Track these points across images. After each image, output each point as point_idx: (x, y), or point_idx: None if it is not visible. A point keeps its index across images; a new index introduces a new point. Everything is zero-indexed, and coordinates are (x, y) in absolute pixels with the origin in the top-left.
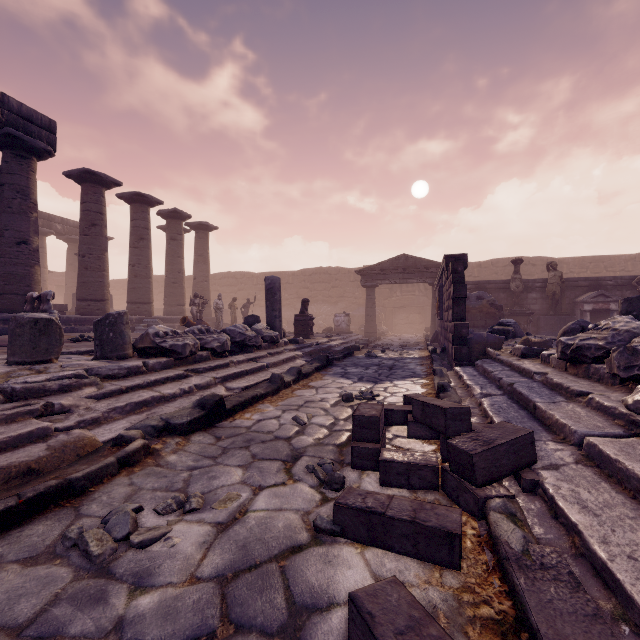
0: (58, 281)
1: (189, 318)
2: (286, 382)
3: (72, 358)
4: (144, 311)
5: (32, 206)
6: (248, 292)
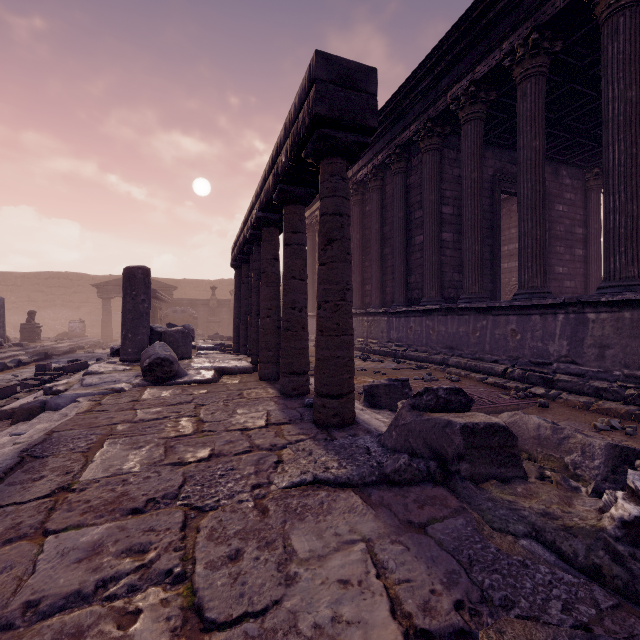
0: None
1: None
2: (9, 366)
3: None
4: None
5: None
6: None
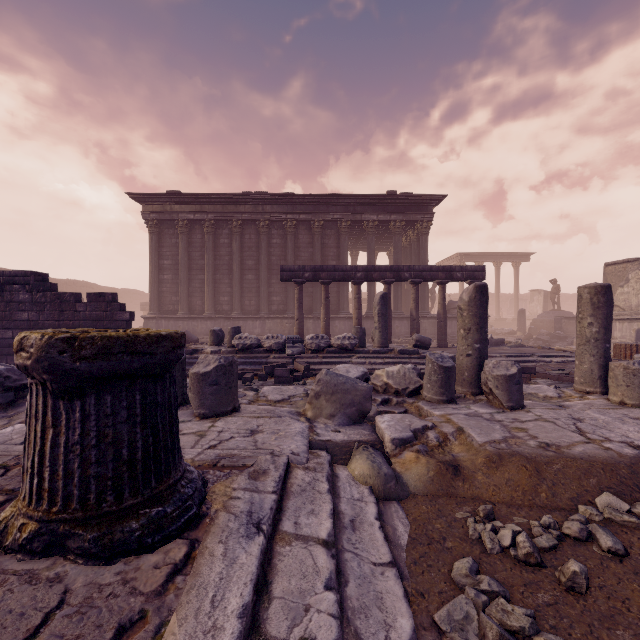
0: None
1: None
2: None
3: None
4: None
5: None
6: None
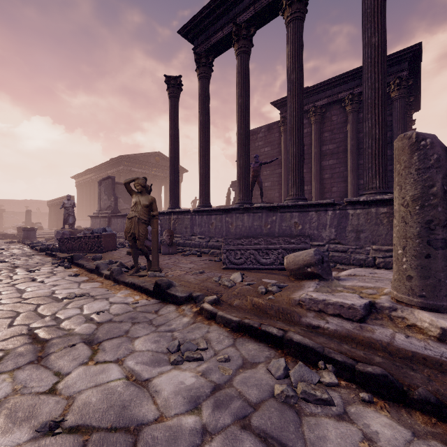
0: None
1: None
2: None
3: None
4: None
5: None
6: None
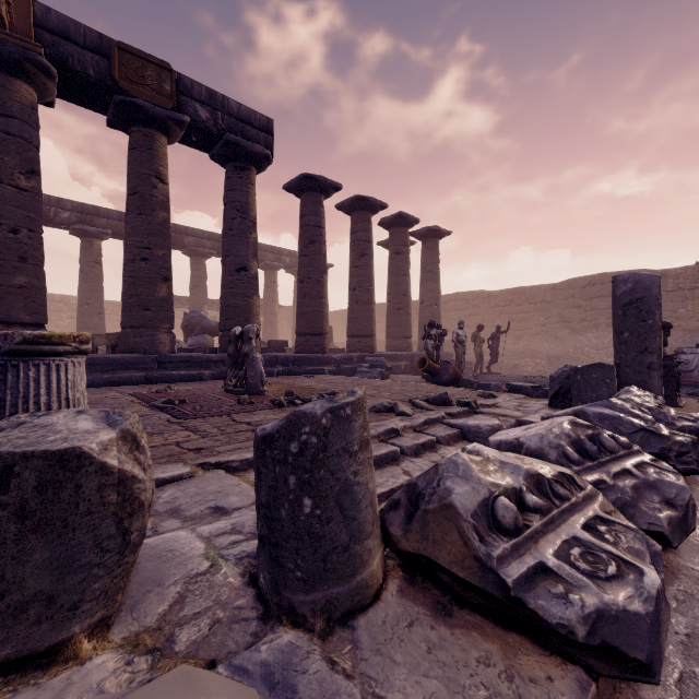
0: (289, 315)
1: (416, 354)
2: None
3: (218, 522)
4: (365, 346)
5: (251, 225)
6: (482, 317)
